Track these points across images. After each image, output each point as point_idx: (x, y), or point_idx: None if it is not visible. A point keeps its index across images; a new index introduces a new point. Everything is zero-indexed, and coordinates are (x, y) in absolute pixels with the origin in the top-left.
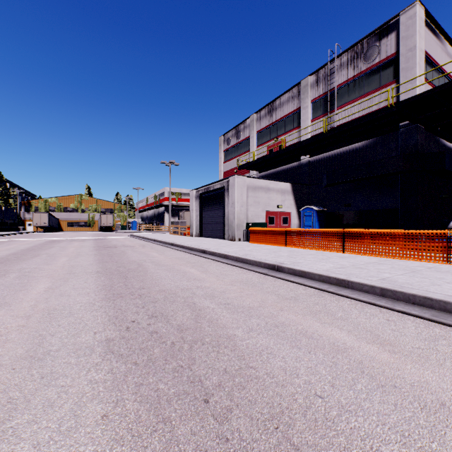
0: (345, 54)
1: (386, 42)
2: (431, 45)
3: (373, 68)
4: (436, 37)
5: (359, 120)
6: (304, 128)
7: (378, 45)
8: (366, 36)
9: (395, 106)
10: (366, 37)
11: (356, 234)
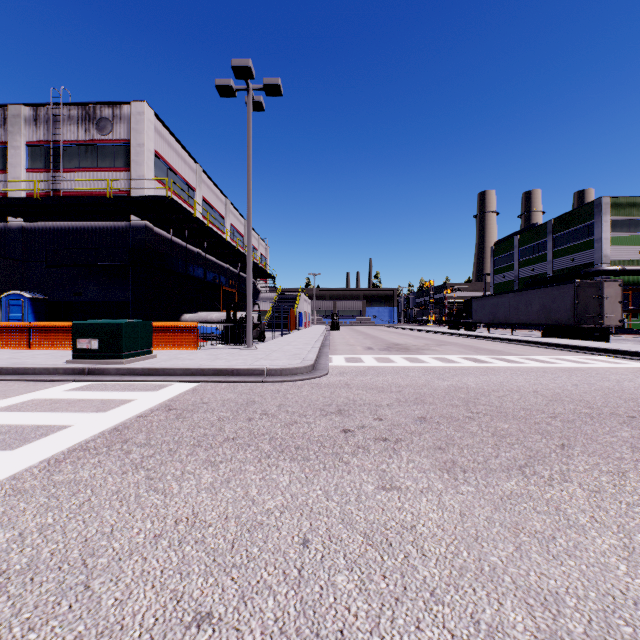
0: (76, 107)
1: (120, 123)
2: (165, 148)
3: (107, 144)
4: (171, 142)
5: (80, 199)
6: (4, 181)
7: (112, 121)
8: (100, 103)
9: (115, 199)
10: (99, 104)
11: (44, 328)
